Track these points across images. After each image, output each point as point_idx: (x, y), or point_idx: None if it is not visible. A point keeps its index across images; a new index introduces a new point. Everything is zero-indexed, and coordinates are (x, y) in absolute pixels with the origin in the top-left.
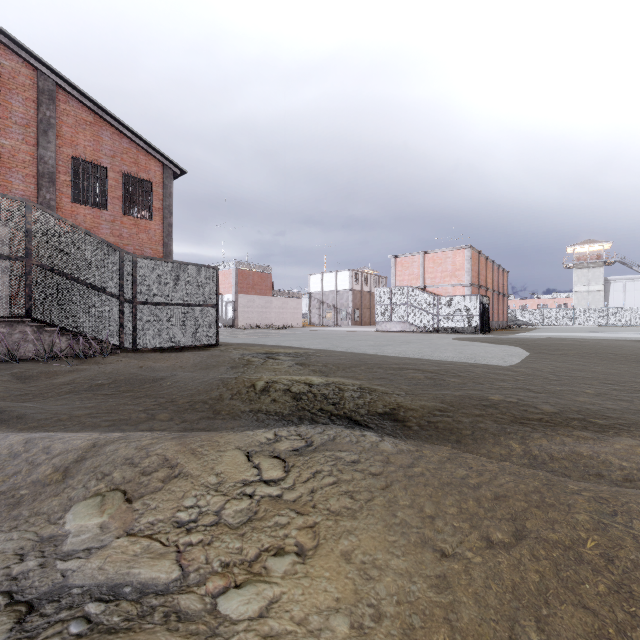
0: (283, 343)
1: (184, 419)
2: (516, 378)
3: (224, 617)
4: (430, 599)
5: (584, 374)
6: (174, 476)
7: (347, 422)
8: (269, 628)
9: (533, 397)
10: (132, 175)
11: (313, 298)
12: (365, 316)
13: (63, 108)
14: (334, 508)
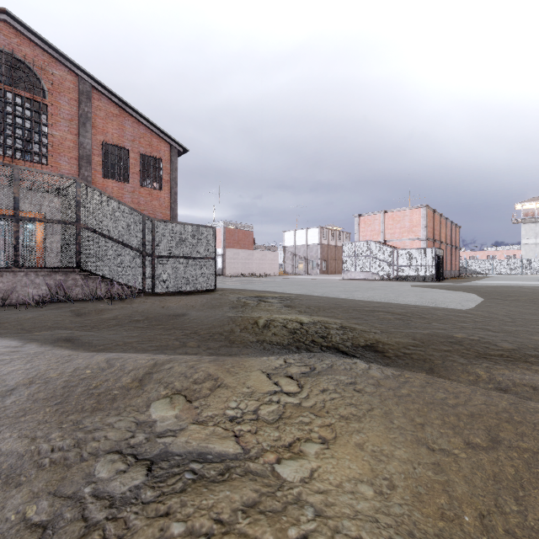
0: (268, 289)
1: (208, 347)
2: (474, 320)
3: (283, 478)
4: (430, 477)
5: (536, 317)
6: (217, 386)
7: (336, 352)
8: (317, 487)
9: (492, 335)
10: (147, 155)
11: (287, 251)
12: (331, 266)
13: (97, 104)
14: (343, 413)
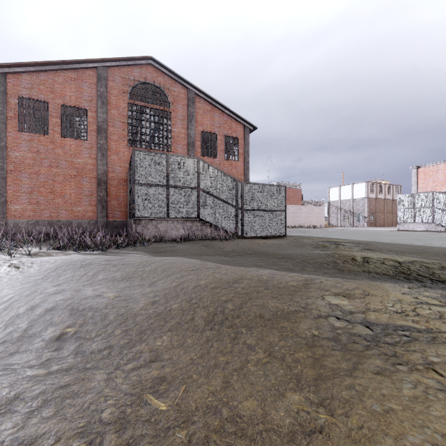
0: (330, 236)
1: (323, 272)
2: None
3: None
4: None
5: None
6: (366, 294)
7: None
8: None
9: None
10: (228, 136)
11: (332, 205)
12: (379, 219)
13: (198, 106)
14: None
